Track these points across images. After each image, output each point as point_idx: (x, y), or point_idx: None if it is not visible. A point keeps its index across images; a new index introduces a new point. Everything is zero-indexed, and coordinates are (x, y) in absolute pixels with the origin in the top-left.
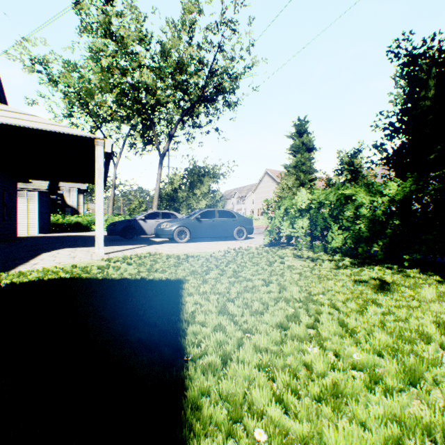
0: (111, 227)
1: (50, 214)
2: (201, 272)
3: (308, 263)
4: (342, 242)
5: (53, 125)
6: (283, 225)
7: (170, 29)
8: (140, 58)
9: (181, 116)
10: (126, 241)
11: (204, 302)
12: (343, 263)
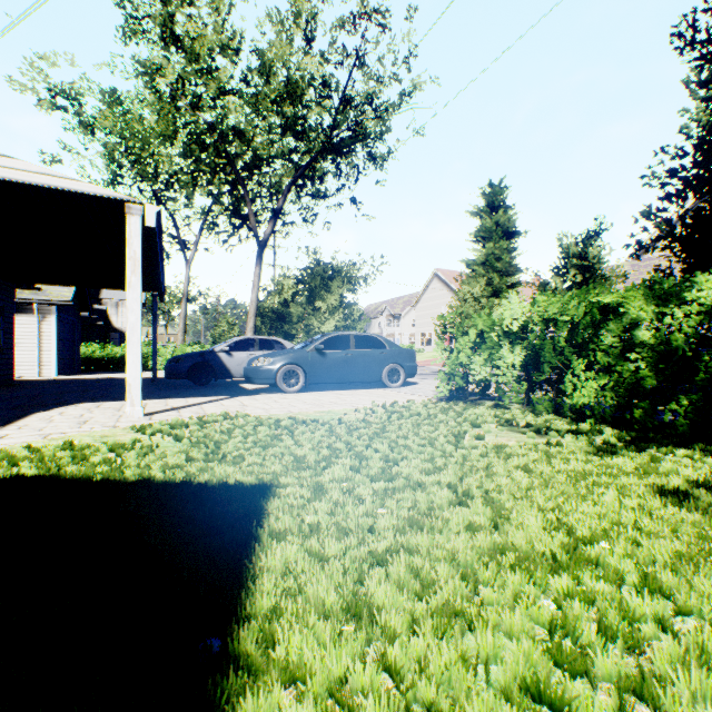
0: (171, 364)
1: (79, 343)
2: (315, 462)
3: (531, 437)
4: (597, 396)
5: (43, 175)
6: (474, 362)
7: (273, 27)
8: (222, 75)
9: (294, 178)
10: (196, 389)
11: (310, 565)
12: (605, 441)
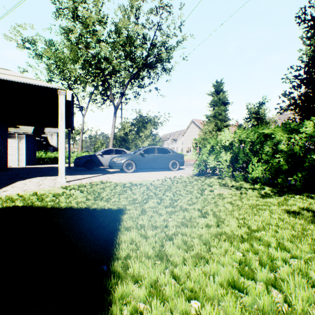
0: (77, 160)
1: (35, 151)
2: (141, 200)
3: (233, 191)
4: (262, 173)
5: (23, 77)
6: (209, 159)
7: (121, 12)
8: (99, 34)
9: (130, 78)
10: (88, 171)
11: (141, 239)
12: (265, 192)
